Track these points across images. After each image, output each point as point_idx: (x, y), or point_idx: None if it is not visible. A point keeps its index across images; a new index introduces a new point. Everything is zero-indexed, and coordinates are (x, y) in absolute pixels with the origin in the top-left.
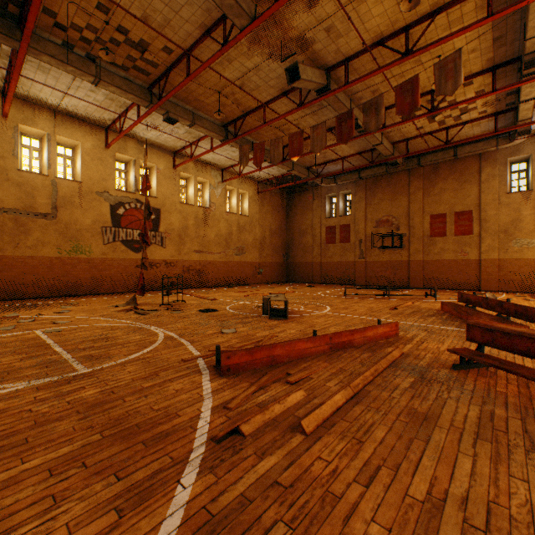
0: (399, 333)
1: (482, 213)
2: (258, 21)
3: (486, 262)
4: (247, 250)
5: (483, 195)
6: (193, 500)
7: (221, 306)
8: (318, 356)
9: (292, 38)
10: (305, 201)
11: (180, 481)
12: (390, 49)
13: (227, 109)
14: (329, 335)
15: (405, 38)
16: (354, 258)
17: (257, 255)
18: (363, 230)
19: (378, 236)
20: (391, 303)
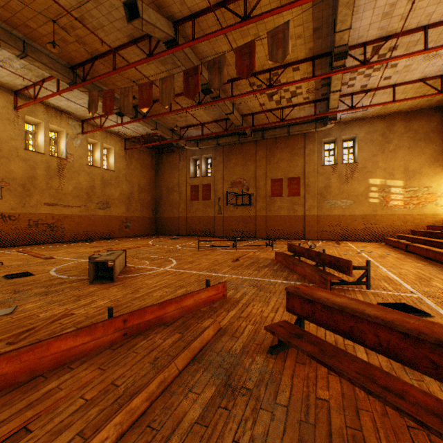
0: (228, 293)
1: (306, 180)
2: None
3: (309, 217)
4: (113, 204)
5: (307, 165)
6: None
7: (48, 267)
8: (98, 354)
9: None
10: (173, 162)
11: None
12: (232, 12)
13: (71, 47)
14: (123, 317)
15: (244, 4)
16: (214, 213)
17: (125, 209)
18: (221, 189)
19: (233, 195)
20: (236, 254)
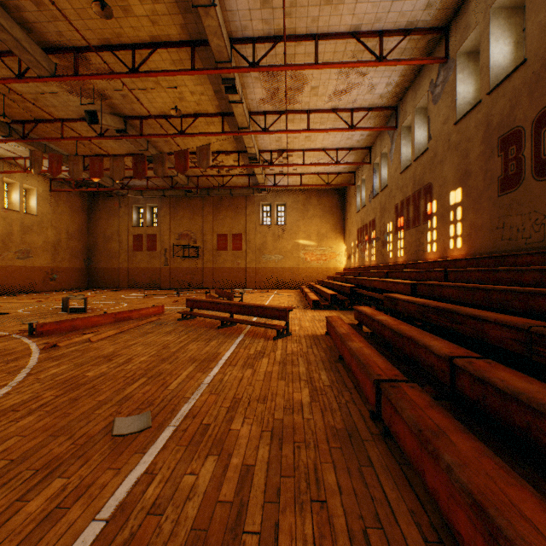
0: (166, 312)
1: (248, 236)
2: (59, 79)
3: (250, 269)
4: (36, 253)
5: (248, 224)
6: (41, 357)
7: (11, 310)
8: (107, 325)
9: (93, 89)
10: (111, 207)
11: (32, 356)
12: (172, 125)
13: (14, 110)
14: (115, 313)
15: (181, 122)
16: (160, 265)
17: (51, 259)
18: (168, 241)
19: (180, 247)
20: (178, 299)
